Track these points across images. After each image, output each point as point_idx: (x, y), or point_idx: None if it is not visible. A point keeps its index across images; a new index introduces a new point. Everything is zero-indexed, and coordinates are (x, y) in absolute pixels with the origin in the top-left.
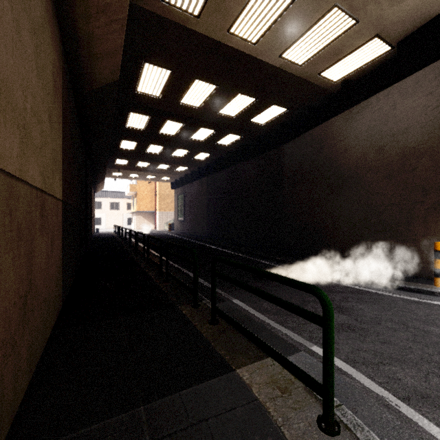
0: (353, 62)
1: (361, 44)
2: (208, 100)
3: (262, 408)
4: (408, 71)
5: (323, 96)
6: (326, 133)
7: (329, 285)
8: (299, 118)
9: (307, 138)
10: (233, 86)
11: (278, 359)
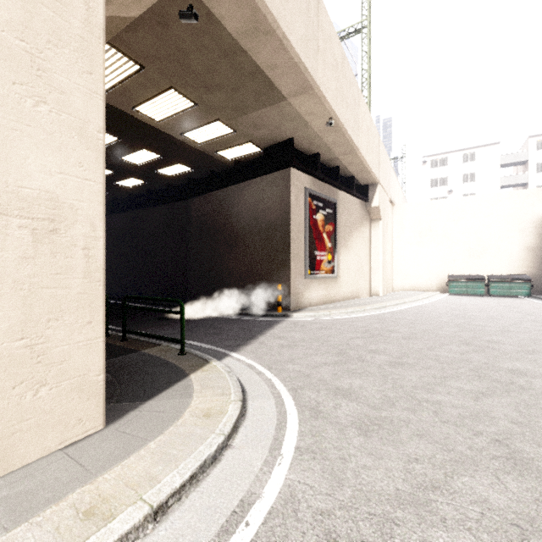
0: (238, 152)
1: (241, 143)
2: (108, 146)
3: (154, 356)
4: (269, 170)
5: (222, 166)
6: (224, 197)
7: (215, 318)
8: (204, 177)
9: (211, 198)
10: (137, 142)
11: (164, 338)
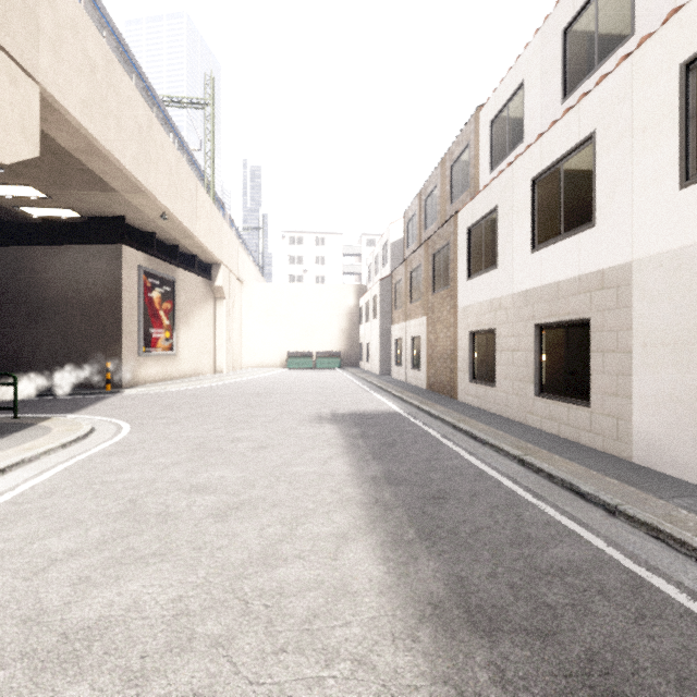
0: (51, 213)
1: (57, 207)
2: None
3: None
4: (95, 242)
5: (21, 219)
6: (24, 258)
7: (24, 401)
8: None
9: None
10: None
11: None
